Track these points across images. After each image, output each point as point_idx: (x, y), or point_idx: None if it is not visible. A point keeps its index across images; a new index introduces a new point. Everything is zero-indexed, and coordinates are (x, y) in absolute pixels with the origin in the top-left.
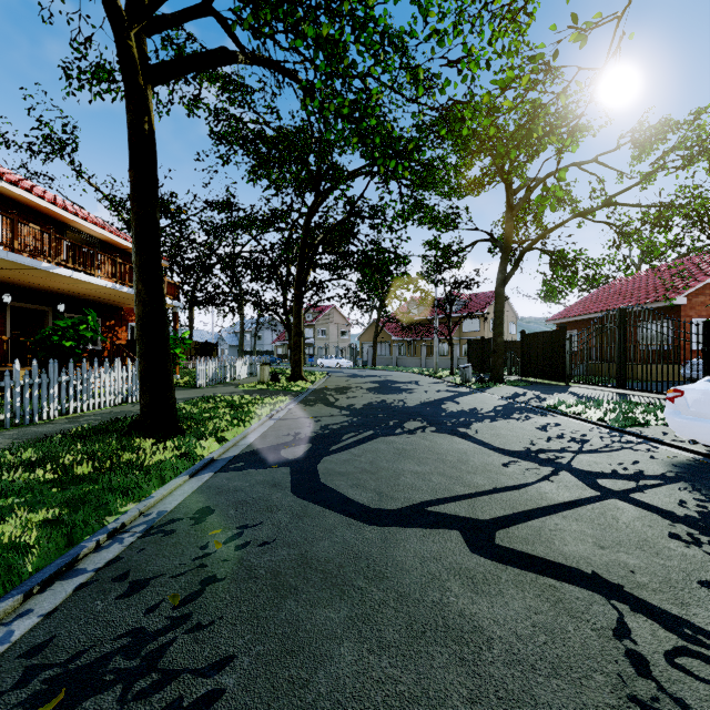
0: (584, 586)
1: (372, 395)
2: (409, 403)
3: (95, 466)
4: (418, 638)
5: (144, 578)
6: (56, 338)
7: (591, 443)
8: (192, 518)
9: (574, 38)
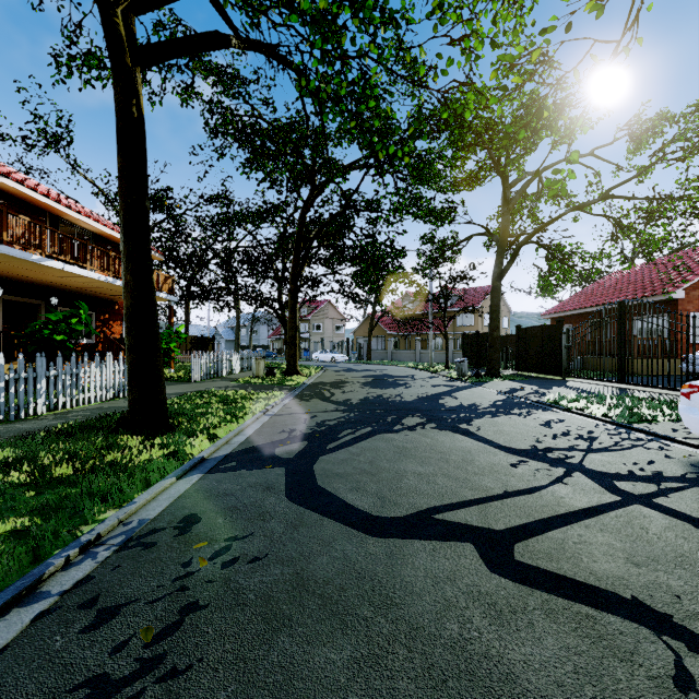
0: (626, 616)
1: (368, 390)
2: (407, 398)
3: (76, 467)
4: (439, 690)
5: (115, 605)
6: (46, 332)
7: (600, 440)
8: (176, 528)
9: (590, 7)
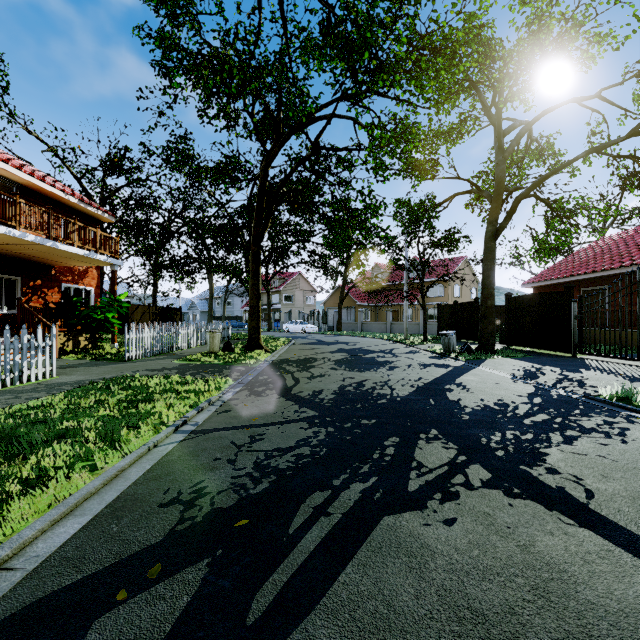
0: None
1: (343, 373)
2: (398, 389)
3: None
4: None
5: None
6: None
7: None
8: None
9: None
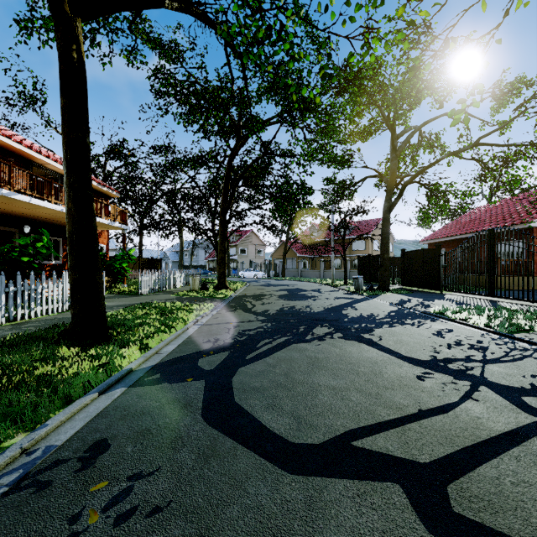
0: None
1: (283, 301)
2: (315, 309)
3: (4, 382)
4: None
5: None
6: (15, 254)
7: (491, 350)
8: (80, 459)
9: None
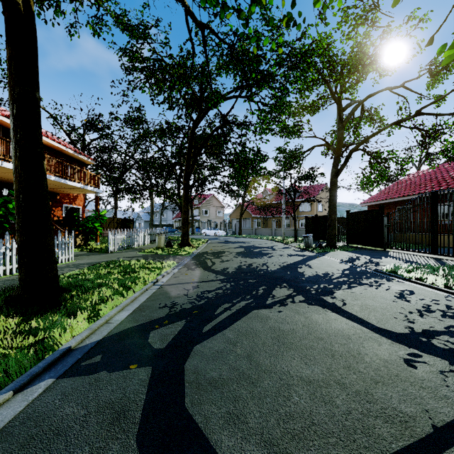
0: None
1: (240, 259)
2: (271, 267)
3: None
4: None
5: None
6: None
7: None
8: None
9: None
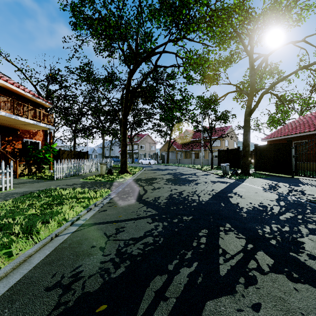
0: None
1: (170, 186)
2: (202, 196)
3: None
4: None
5: None
6: None
7: None
8: None
9: None
